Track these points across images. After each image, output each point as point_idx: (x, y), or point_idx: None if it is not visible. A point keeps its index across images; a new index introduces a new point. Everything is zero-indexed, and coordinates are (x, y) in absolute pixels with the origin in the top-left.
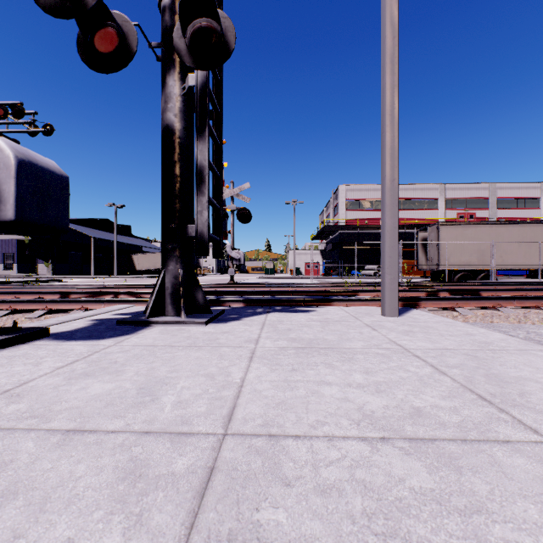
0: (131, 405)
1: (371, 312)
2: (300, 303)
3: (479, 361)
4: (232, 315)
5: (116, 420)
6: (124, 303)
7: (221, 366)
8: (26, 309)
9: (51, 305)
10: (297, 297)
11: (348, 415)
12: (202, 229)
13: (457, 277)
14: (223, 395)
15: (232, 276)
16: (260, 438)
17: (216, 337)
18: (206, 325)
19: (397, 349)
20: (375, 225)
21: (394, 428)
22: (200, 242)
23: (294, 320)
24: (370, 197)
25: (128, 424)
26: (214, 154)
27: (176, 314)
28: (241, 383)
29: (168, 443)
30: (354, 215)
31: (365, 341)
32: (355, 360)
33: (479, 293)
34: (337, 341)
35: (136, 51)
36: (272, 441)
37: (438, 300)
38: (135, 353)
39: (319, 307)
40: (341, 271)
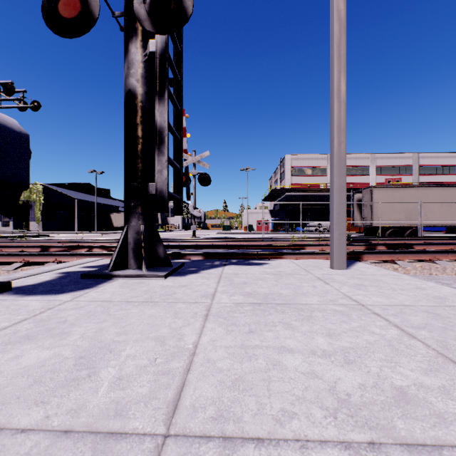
0: (62, 383)
1: (319, 265)
2: (254, 256)
3: (443, 319)
4: (191, 267)
5: (35, 409)
6: (94, 256)
7: (173, 327)
8: (6, 261)
9: (28, 258)
10: (251, 250)
11: (319, 400)
12: (162, 187)
13: (388, 232)
14: (171, 368)
15: (194, 231)
16: (212, 443)
17: (174, 291)
18: (166, 278)
19: (354, 305)
20: (316, 188)
21: (382, 423)
22: (160, 199)
23: (249, 273)
24: (311, 165)
25: (47, 416)
26: (174, 119)
27: (138, 267)
28: (193, 350)
29: (88, 453)
30: (298, 180)
31: (320, 296)
32: (314, 318)
33: (413, 247)
34: (292, 296)
35: (98, 16)
36: (227, 450)
37: (379, 254)
38: (88, 310)
39: (271, 260)
40: (287, 228)
